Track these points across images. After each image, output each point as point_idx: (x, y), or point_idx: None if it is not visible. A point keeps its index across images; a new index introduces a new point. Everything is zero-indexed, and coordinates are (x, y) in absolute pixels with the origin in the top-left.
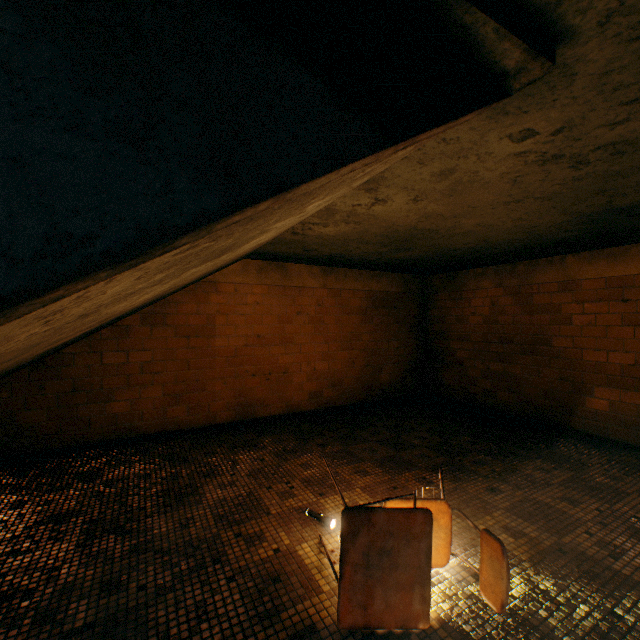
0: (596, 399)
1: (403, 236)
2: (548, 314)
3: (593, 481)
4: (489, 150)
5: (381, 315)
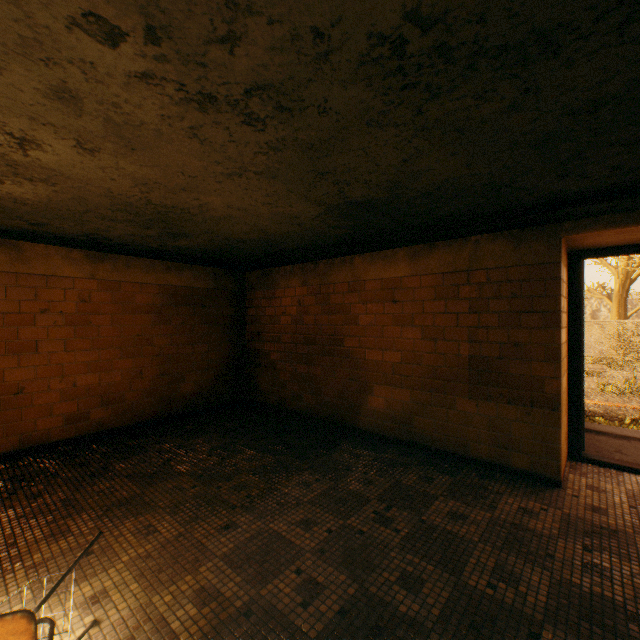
0: (376, 397)
1: (152, 214)
2: (342, 314)
3: (346, 490)
4: (81, 55)
5: (184, 314)
